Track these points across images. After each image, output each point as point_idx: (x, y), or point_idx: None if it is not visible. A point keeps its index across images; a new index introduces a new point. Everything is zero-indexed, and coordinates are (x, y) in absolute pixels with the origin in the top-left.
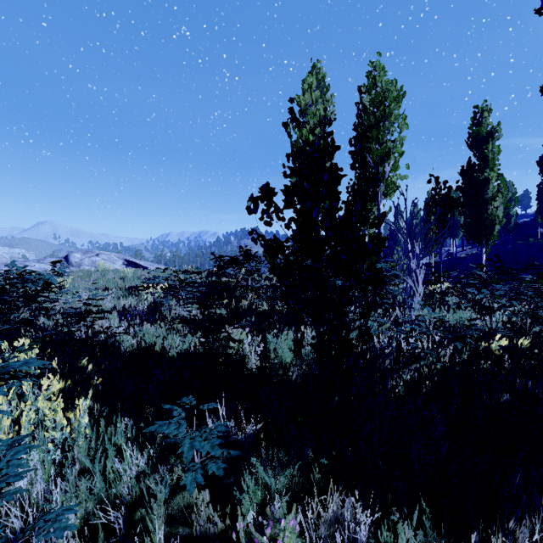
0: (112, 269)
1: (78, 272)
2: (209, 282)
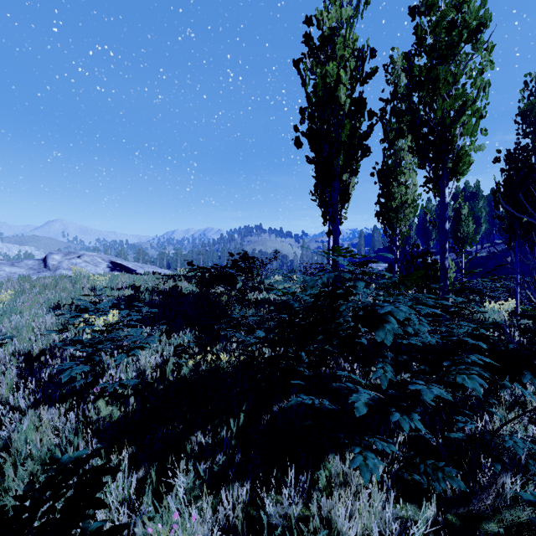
0: (93, 273)
1: (47, 279)
2: (196, 295)
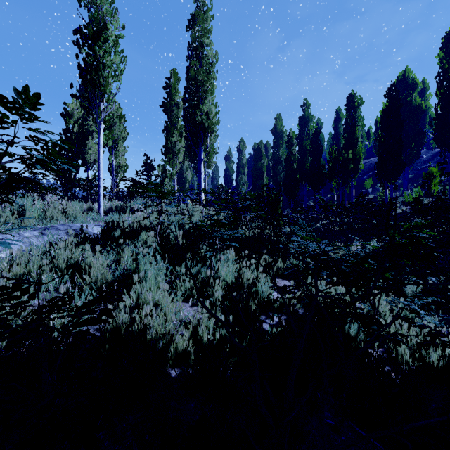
0: None
1: None
2: None
